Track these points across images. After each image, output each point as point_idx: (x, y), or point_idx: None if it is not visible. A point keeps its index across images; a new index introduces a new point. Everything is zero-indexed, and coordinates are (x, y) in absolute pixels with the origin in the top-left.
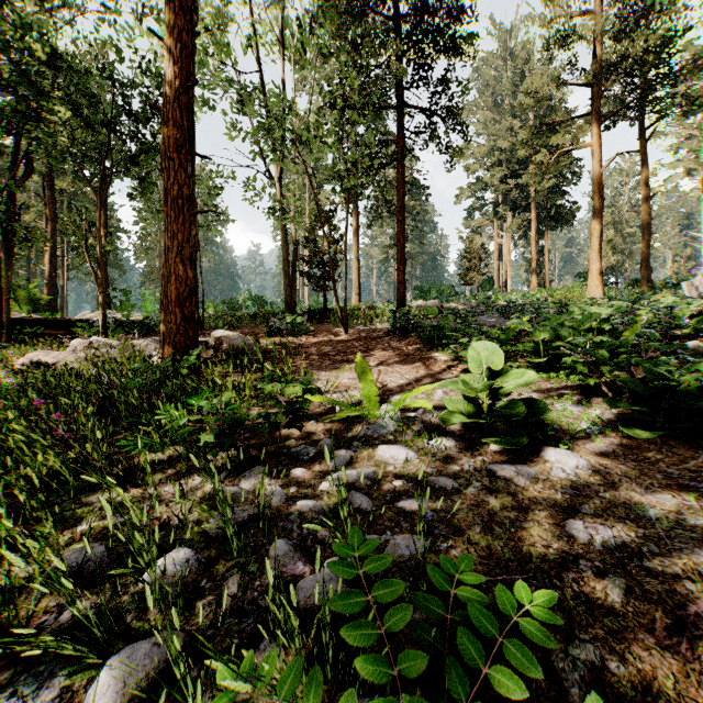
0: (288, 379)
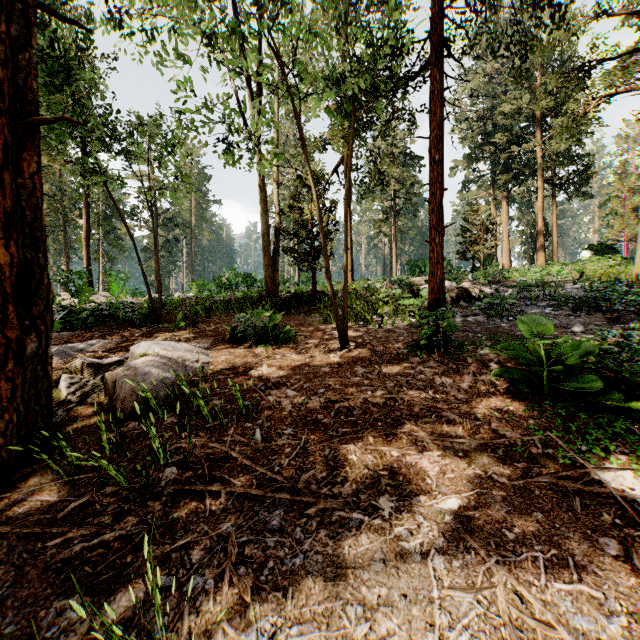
0: None
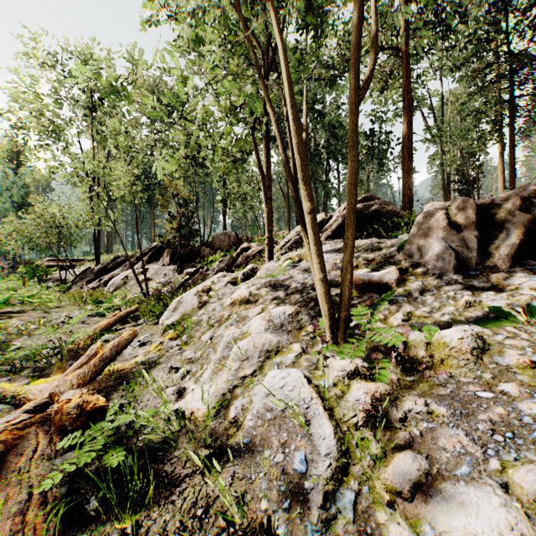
0: None
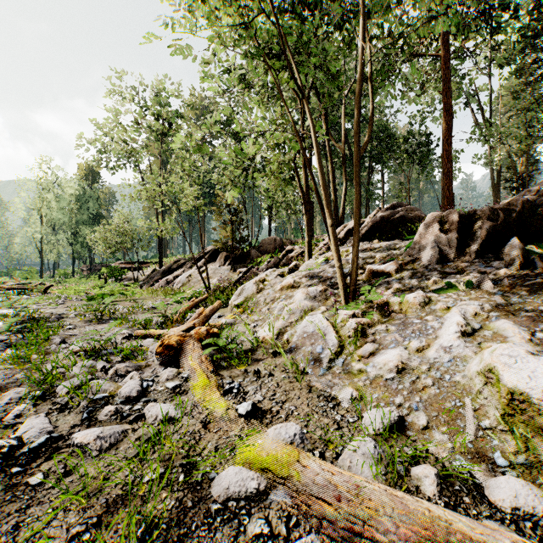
0: None
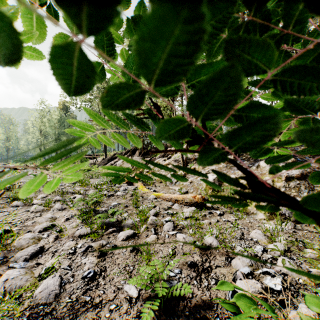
0: None
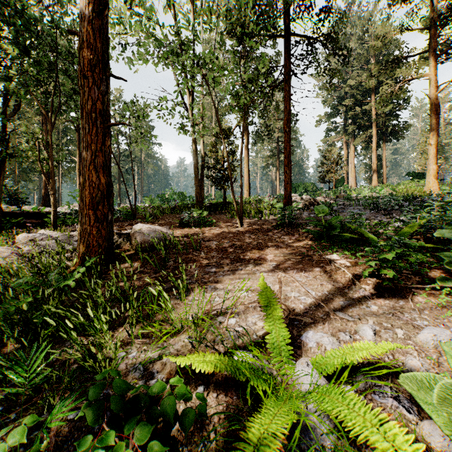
0: (181, 293)
